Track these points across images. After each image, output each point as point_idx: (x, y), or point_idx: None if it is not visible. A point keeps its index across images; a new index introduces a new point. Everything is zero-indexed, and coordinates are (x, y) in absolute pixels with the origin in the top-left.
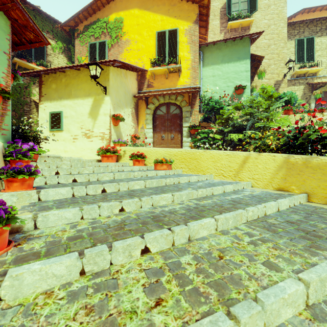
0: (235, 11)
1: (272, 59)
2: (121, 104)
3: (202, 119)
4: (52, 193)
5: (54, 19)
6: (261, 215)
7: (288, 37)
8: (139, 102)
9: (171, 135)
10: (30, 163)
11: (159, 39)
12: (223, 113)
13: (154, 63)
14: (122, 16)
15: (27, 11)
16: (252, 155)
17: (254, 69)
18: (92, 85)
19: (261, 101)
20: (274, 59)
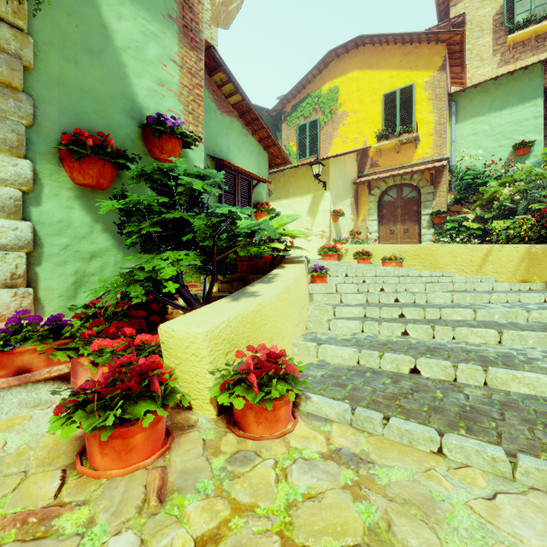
0: (523, 12)
1: None
2: (340, 197)
3: (453, 201)
4: None
5: (262, 108)
6: (470, 290)
7: None
8: (359, 188)
9: (404, 227)
10: None
11: (387, 103)
12: (484, 192)
13: (380, 136)
14: (337, 84)
15: None
16: (495, 247)
17: None
18: (311, 181)
19: (542, 173)
20: None
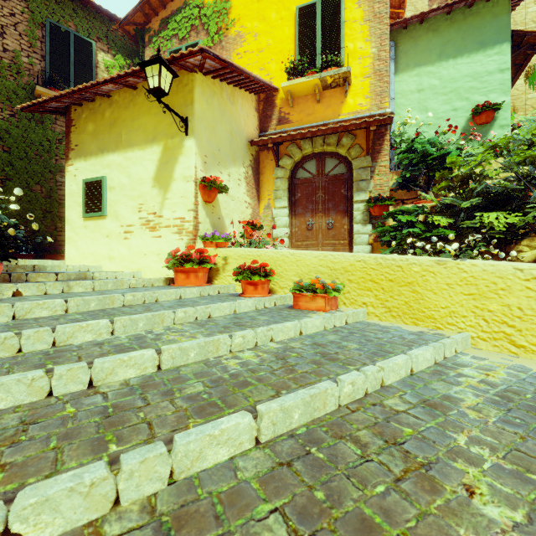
0: None
1: None
2: (223, 158)
3: (397, 183)
4: None
5: (109, 14)
6: None
7: None
8: (261, 155)
9: (327, 220)
10: None
11: (302, 22)
12: (452, 166)
13: (292, 72)
14: None
15: (62, 2)
16: None
17: (513, 69)
18: (160, 116)
19: None
20: None
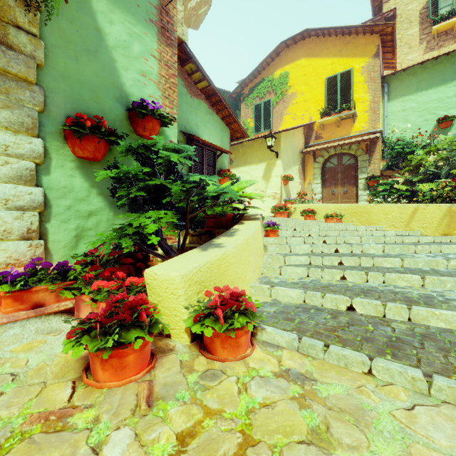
0: (445, 6)
1: None
2: (290, 164)
3: (385, 167)
4: None
5: (224, 91)
6: (399, 242)
7: None
8: (305, 156)
9: (343, 189)
10: None
11: (329, 85)
12: (412, 159)
13: (323, 113)
14: (287, 70)
15: None
16: (421, 206)
17: None
18: (265, 151)
19: None
20: None
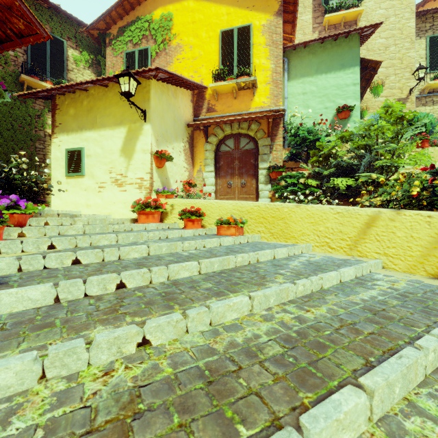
0: None
1: (392, 66)
2: (169, 137)
3: (288, 156)
4: (9, 299)
5: (78, 20)
6: None
7: (415, 33)
8: (195, 134)
9: (241, 181)
10: (10, 229)
11: (224, 41)
12: (320, 147)
13: (217, 76)
14: (171, 11)
15: (40, 10)
16: (384, 213)
17: (364, 82)
18: (126, 108)
19: (383, 127)
20: (394, 66)
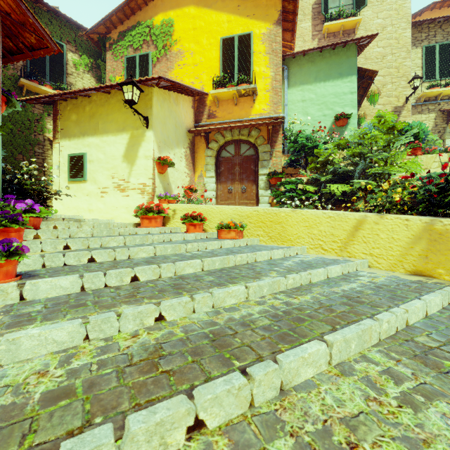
0: (334, 7)
1: (389, 75)
2: (170, 143)
3: (287, 163)
4: (45, 286)
5: (78, 24)
6: (401, 327)
7: (412, 43)
8: (196, 139)
9: (242, 187)
10: (26, 231)
11: (225, 49)
12: (318, 154)
13: (218, 83)
14: (172, 17)
15: (40, 13)
16: (370, 217)
17: (362, 90)
18: (128, 114)
19: (376, 136)
20: (391, 75)
